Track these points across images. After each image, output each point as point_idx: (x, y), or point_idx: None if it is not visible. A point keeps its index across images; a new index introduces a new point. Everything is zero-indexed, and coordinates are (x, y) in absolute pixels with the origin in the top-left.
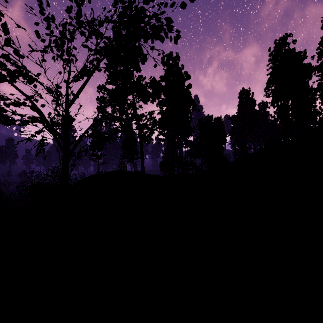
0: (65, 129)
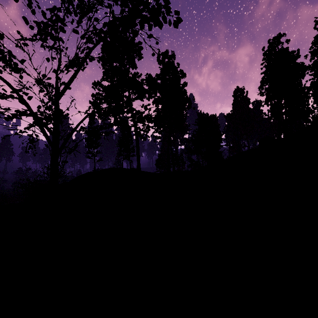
0: (54, 122)
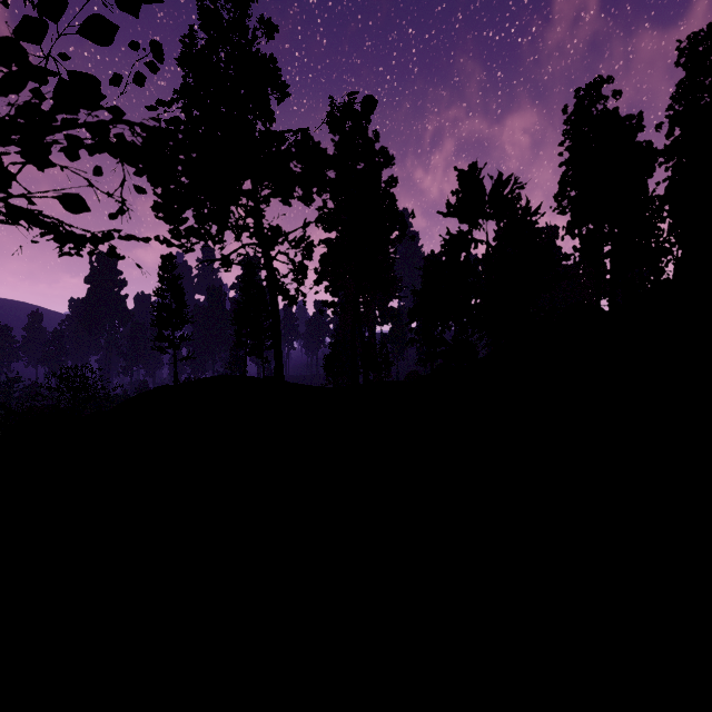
0: None
